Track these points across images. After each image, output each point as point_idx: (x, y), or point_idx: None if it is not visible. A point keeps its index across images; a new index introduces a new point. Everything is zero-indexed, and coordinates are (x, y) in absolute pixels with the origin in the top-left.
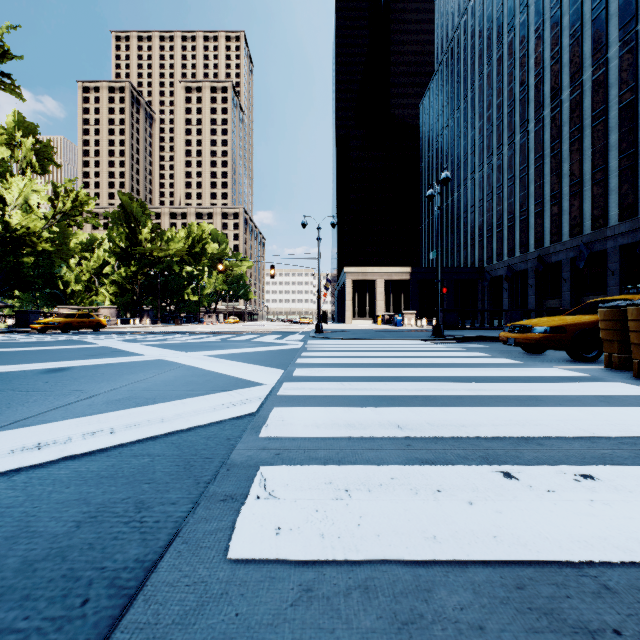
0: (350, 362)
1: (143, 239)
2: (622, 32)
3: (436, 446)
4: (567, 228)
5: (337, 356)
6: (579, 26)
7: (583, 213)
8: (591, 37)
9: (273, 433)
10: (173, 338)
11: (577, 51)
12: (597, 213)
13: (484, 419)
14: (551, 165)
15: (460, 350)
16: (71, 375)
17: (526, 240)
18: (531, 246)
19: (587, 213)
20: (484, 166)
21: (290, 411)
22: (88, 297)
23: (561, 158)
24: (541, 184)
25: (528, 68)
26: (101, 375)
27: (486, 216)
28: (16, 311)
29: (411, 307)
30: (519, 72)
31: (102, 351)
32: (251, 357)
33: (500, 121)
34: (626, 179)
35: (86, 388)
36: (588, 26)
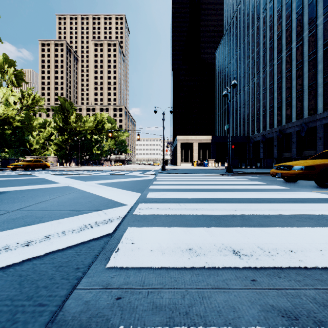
0: (182, 188)
1: (71, 121)
2: (325, 10)
3: (282, 282)
4: (295, 115)
5: (174, 184)
6: (301, 8)
7: (303, 107)
8: (308, 13)
9: (120, 261)
10: (83, 173)
11: (300, 21)
12: (311, 107)
13: (303, 242)
14: (286, 82)
15: (245, 180)
16: (2, 197)
17: (272, 121)
18: (275, 125)
19: (305, 107)
20: (250, 83)
21: (140, 232)
22: (43, 152)
23: (291, 78)
24: (280, 92)
25: (273, 31)
26: (21, 197)
27: (251, 109)
28: (2, 159)
29: (211, 157)
30: (268, 33)
31: (37, 180)
32: (123, 184)
33: (258, 59)
34: (327, 88)
35: (1, 208)
36: (306, 8)
